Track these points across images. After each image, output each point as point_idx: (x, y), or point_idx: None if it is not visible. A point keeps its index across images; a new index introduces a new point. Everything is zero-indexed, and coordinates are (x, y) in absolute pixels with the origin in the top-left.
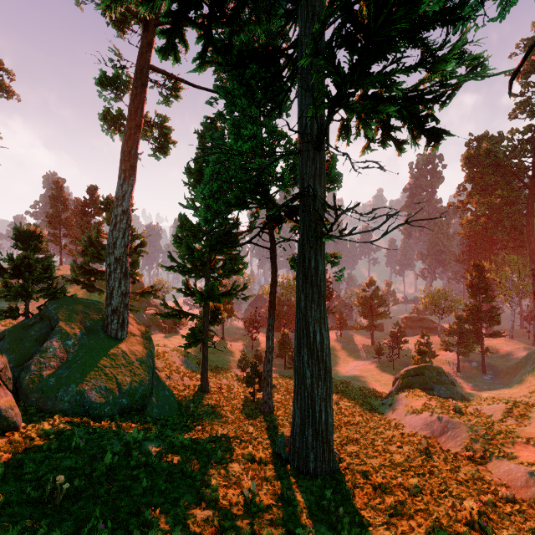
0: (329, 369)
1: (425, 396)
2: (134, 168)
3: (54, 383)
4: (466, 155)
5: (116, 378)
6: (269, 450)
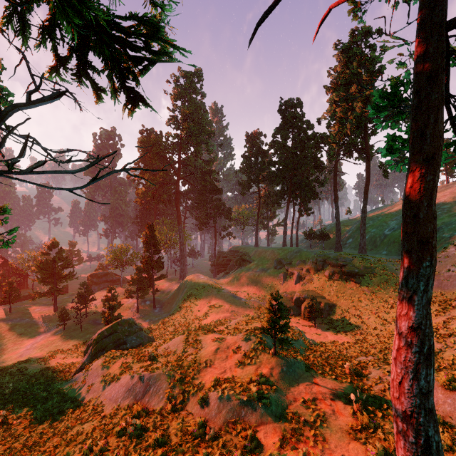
0: None
1: (121, 355)
2: None
3: None
4: (141, 140)
5: None
6: None
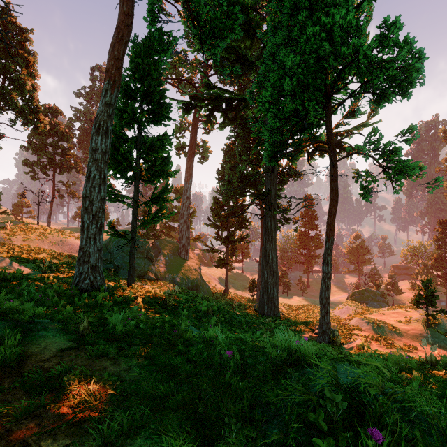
0: (276, 271)
1: (355, 304)
2: (191, 175)
3: (164, 273)
4: (443, 130)
5: (186, 274)
6: (251, 308)
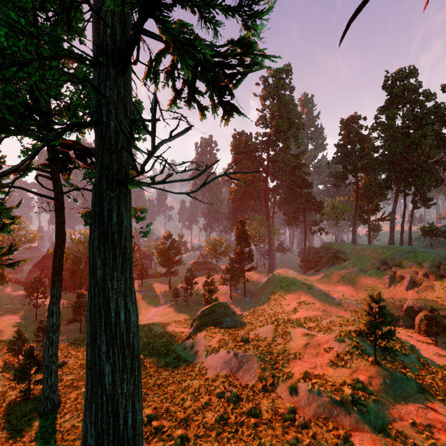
0: (138, 351)
1: (218, 332)
2: None
3: None
4: (233, 143)
5: None
6: None
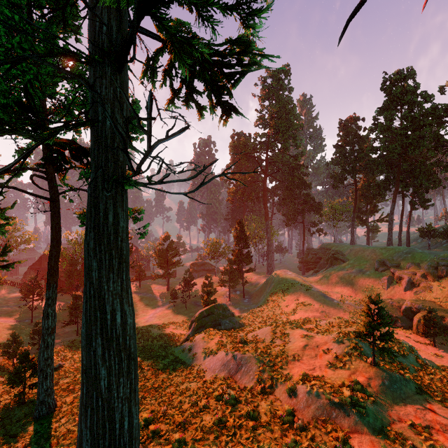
0: (134, 354)
1: (217, 334)
2: None
3: None
4: (232, 144)
5: None
6: None
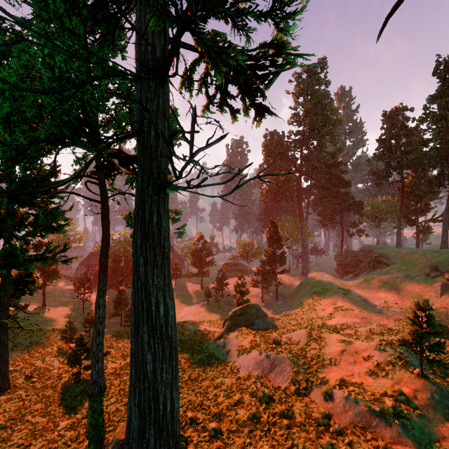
0: (175, 343)
1: (250, 333)
2: None
3: None
4: (265, 143)
5: None
6: None
